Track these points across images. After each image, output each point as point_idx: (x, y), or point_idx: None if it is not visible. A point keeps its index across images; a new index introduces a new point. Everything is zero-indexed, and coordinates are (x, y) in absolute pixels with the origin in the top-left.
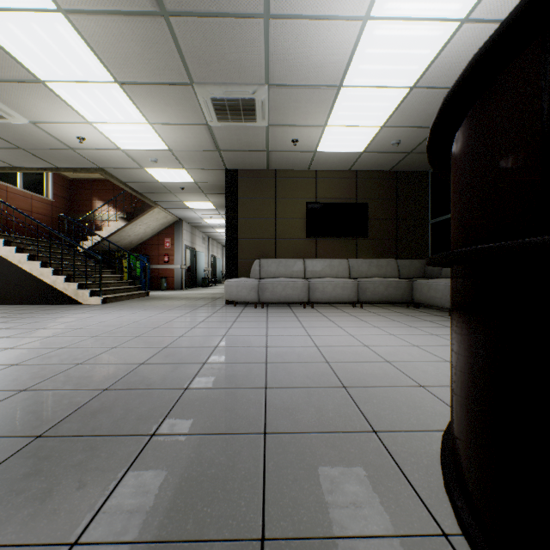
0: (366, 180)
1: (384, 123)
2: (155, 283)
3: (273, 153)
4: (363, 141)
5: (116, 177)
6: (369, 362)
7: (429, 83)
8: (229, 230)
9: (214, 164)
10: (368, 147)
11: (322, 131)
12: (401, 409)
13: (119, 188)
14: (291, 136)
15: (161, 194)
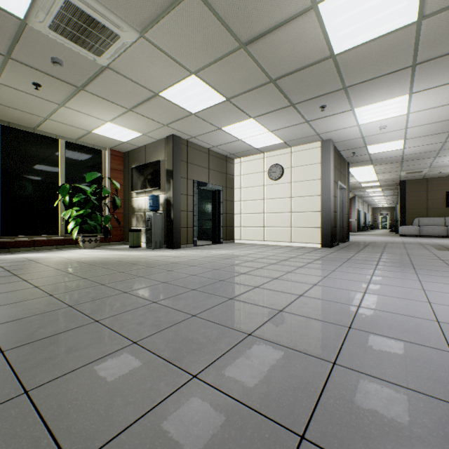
0: None
1: None
2: None
3: (427, 175)
4: None
5: None
6: None
7: None
8: (401, 206)
9: (394, 180)
10: None
11: None
12: None
13: None
14: (437, 172)
15: (357, 189)
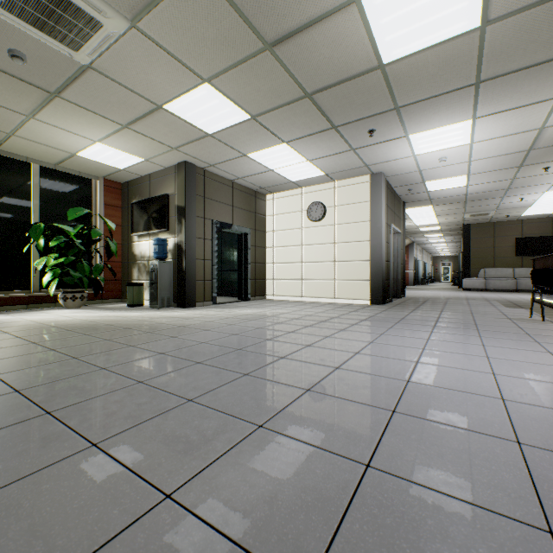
0: None
1: None
2: None
3: (494, 218)
4: (550, 211)
5: None
6: None
7: None
8: (465, 254)
9: (457, 224)
10: None
11: (523, 212)
12: None
13: None
14: (505, 214)
15: (414, 234)
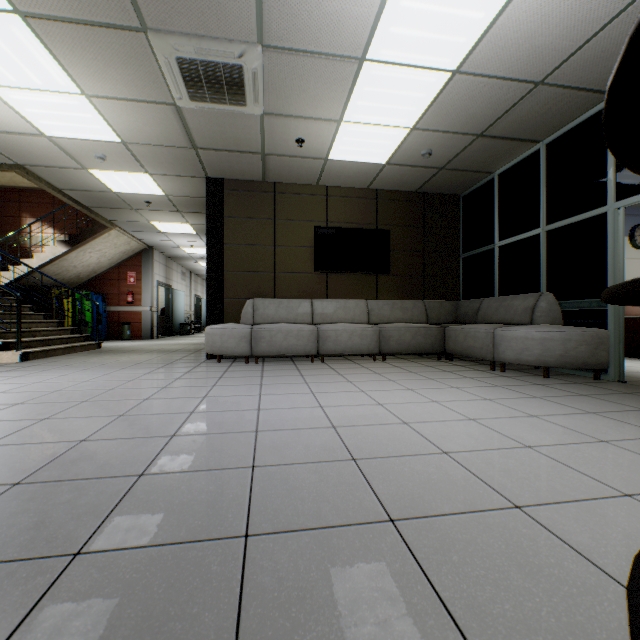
0: (388, 202)
1: (415, 123)
2: (115, 330)
3: (271, 157)
4: (387, 148)
5: (46, 181)
6: (419, 455)
7: (476, 68)
8: (212, 260)
9: (190, 169)
10: (392, 157)
11: (336, 128)
12: (511, 579)
13: (61, 202)
14: (295, 133)
15: (118, 210)
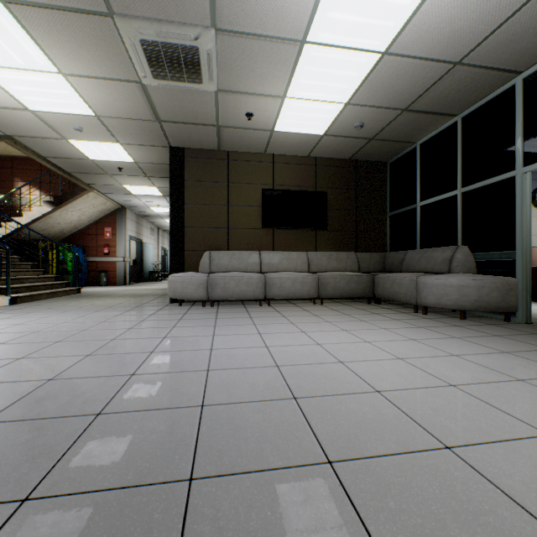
0: (325, 168)
1: (349, 99)
2: (93, 277)
3: (225, 129)
4: (324, 121)
5: (32, 149)
6: (354, 394)
7: (402, 49)
8: (174, 217)
9: (155, 139)
10: (329, 129)
11: (281, 104)
12: (448, 529)
13: (47, 169)
14: (245, 107)
15: (95, 175)
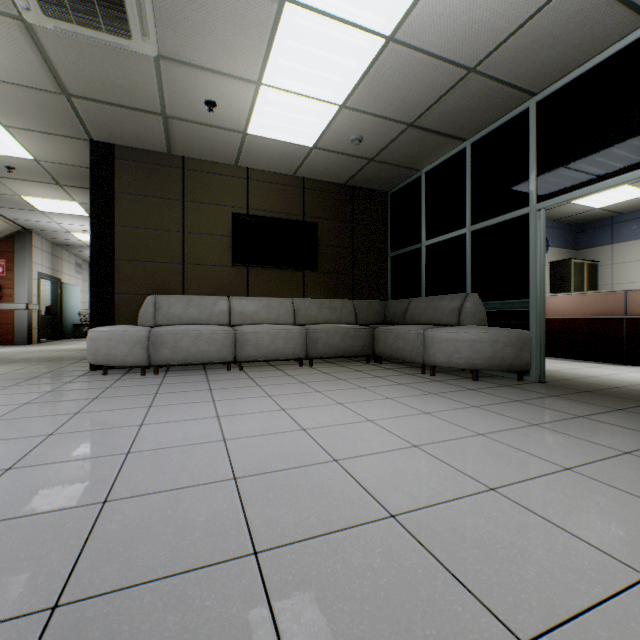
0: (316, 193)
1: (345, 100)
2: None
3: (176, 122)
4: (314, 127)
5: None
6: (356, 527)
7: (412, 37)
8: (99, 245)
9: (65, 125)
10: (320, 140)
11: (255, 93)
12: None
13: None
14: (204, 91)
15: None
